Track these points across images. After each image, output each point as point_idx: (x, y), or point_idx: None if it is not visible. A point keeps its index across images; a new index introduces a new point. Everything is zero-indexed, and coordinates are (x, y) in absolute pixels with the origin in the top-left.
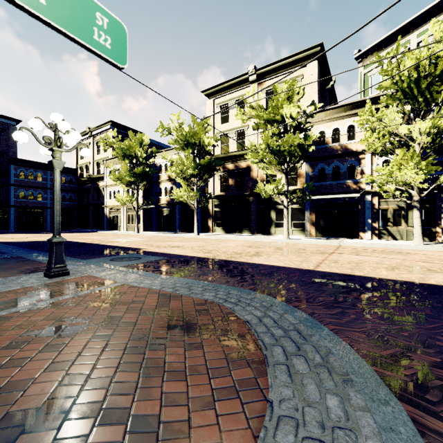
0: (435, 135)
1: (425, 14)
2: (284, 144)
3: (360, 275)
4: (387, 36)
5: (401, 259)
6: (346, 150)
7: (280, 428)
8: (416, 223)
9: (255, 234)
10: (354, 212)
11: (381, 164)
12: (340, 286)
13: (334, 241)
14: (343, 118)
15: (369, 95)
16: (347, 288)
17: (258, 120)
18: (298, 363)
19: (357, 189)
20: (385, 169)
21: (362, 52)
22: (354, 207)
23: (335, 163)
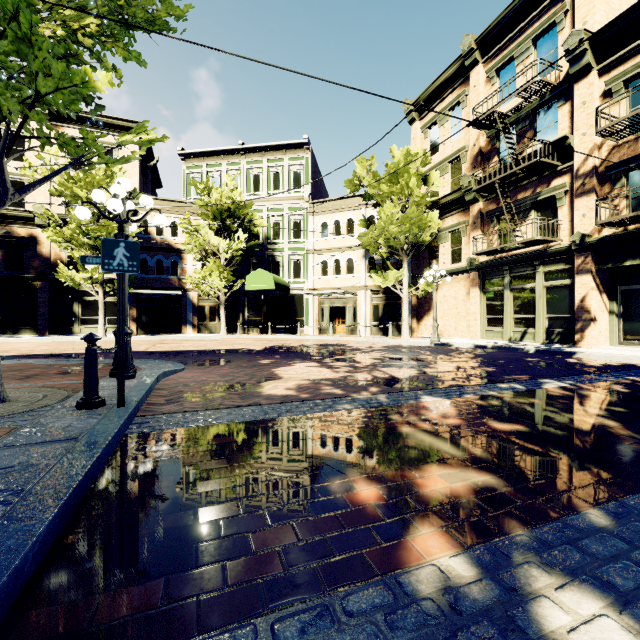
0: (233, 253)
1: (231, 151)
2: (102, 229)
3: (177, 350)
4: (206, 151)
5: (207, 343)
6: (170, 246)
7: (147, 368)
8: (222, 318)
9: (47, 335)
10: (177, 308)
11: (200, 265)
12: (164, 354)
13: (158, 336)
14: (167, 212)
15: (191, 196)
16: (168, 354)
17: (63, 189)
18: (148, 364)
19: (180, 286)
20: (201, 274)
21: (185, 152)
22: (178, 303)
23: (159, 256)
